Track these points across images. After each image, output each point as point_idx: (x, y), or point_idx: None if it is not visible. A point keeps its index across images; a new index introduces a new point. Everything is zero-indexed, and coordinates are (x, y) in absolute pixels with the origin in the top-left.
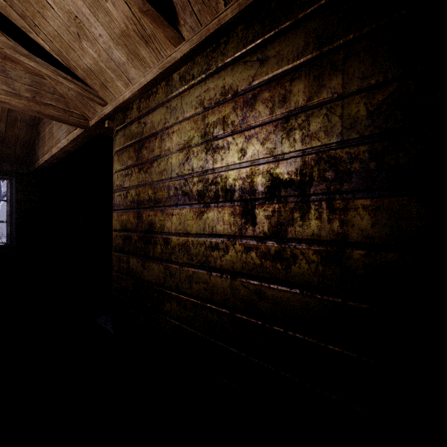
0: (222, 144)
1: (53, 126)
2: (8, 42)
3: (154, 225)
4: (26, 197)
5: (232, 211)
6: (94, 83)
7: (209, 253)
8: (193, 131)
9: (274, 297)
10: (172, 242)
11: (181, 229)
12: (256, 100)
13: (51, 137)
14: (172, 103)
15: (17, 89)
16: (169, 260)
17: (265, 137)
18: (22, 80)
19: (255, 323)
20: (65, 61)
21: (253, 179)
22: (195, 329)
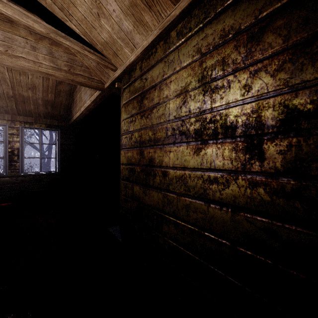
0: (221, 84)
1: (81, 92)
2: (52, 28)
3: (154, 160)
4: (66, 141)
5: (234, 147)
6: (108, 53)
7: (207, 186)
8: (190, 77)
9: (290, 238)
10: (170, 175)
11: (179, 164)
12: (264, 32)
13: (80, 101)
14: (169, 57)
15: (59, 65)
16: (167, 189)
17: (276, 68)
18: (62, 58)
19: (263, 260)
20: (89, 39)
21: (260, 113)
22: (192, 252)
